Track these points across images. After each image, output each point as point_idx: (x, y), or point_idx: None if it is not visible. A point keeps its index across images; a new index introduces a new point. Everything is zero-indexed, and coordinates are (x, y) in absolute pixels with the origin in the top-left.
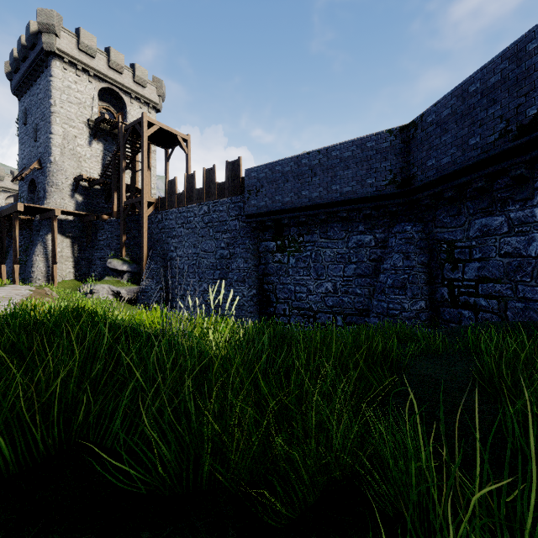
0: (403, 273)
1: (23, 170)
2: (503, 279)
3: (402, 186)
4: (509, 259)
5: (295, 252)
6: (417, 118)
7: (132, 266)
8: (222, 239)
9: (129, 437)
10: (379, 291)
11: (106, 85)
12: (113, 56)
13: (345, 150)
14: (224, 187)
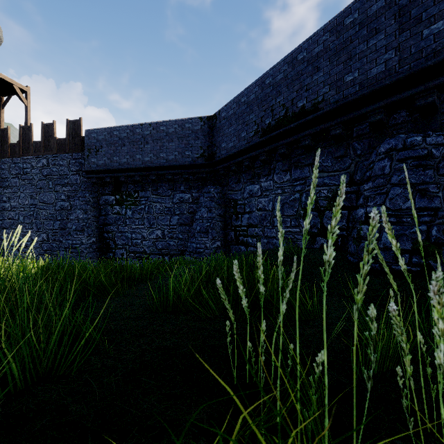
0: (207, 222)
1: None
2: (258, 225)
3: (208, 159)
4: (261, 212)
5: (132, 205)
6: (217, 112)
7: None
8: (62, 192)
9: None
10: (192, 235)
11: None
12: None
13: (170, 126)
14: (65, 143)
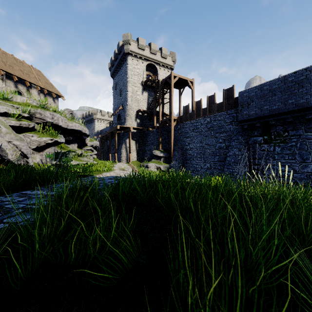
0: None
1: (115, 110)
2: None
3: None
4: None
5: (280, 143)
6: None
7: (165, 154)
8: (220, 137)
9: None
10: None
11: (149, 62)
12: (152, 47)
13: None
14: (222, 105)
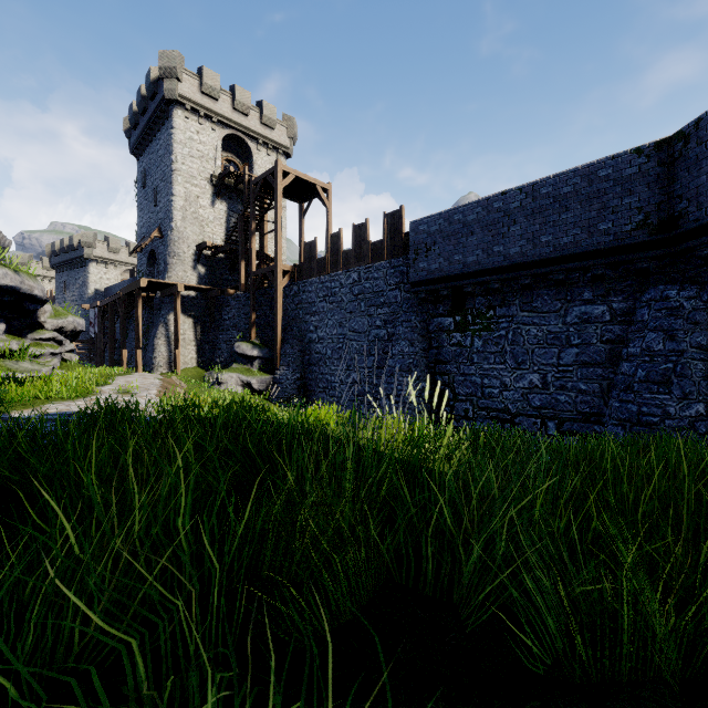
0: (664, 361)
1: (142, 240)
2: None
3: (659, 230)
4: None
5: (482, 331)
6: (688, 125)
7: (263, 351)
8: (377, 316)
9: (455, 585)
10: (622, 387)
11: (230, 131)
12: (239, 95)
13: (563, 184)
14: (381, 247)
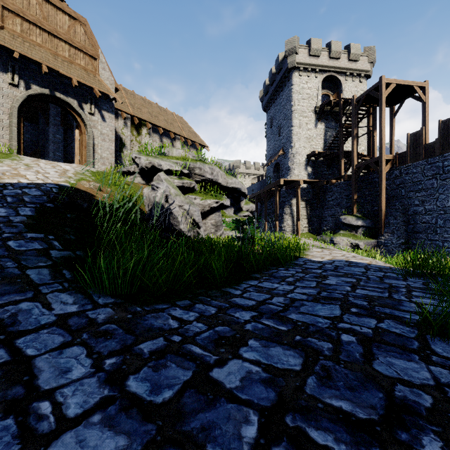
0: None
1: (269, 158)
2: None
3: None
4: None
5: None
6: None
7: (366, 222)
8: None
9: None
10: None
11: (326, 74)
12: (333, 47)
13: None
14: None
